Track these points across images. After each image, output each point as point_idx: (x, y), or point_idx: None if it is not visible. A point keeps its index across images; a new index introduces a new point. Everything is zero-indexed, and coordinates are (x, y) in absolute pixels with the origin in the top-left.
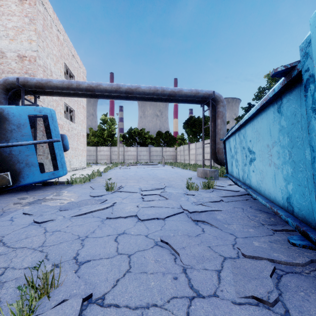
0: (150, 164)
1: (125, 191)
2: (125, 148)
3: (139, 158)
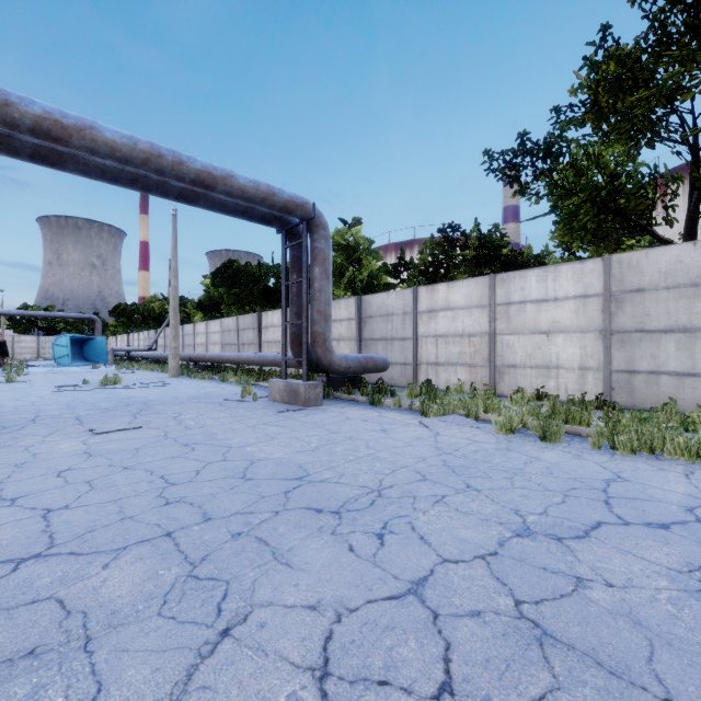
0: None
1: (31, 365)
2: (15, 338)
3: (43, 352)
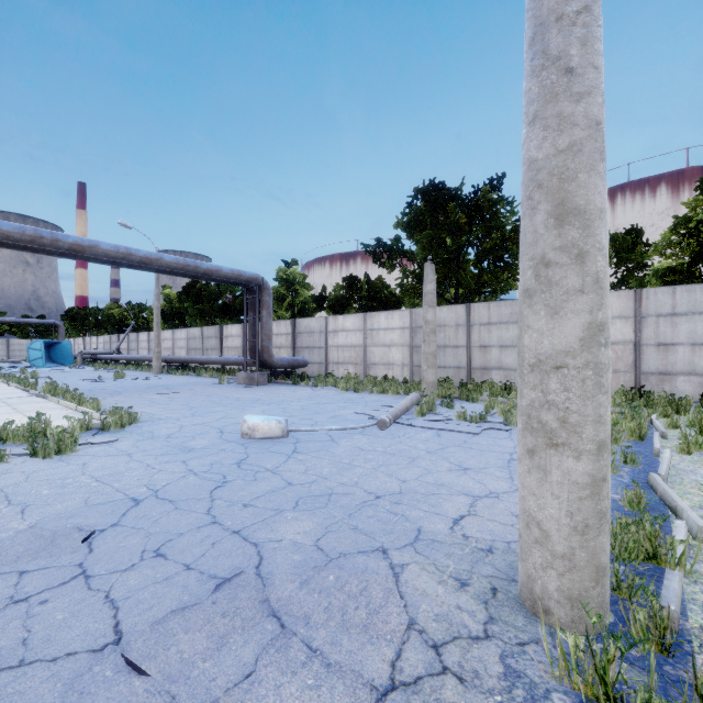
0: (10, 361)
1: None
2: None
3: None
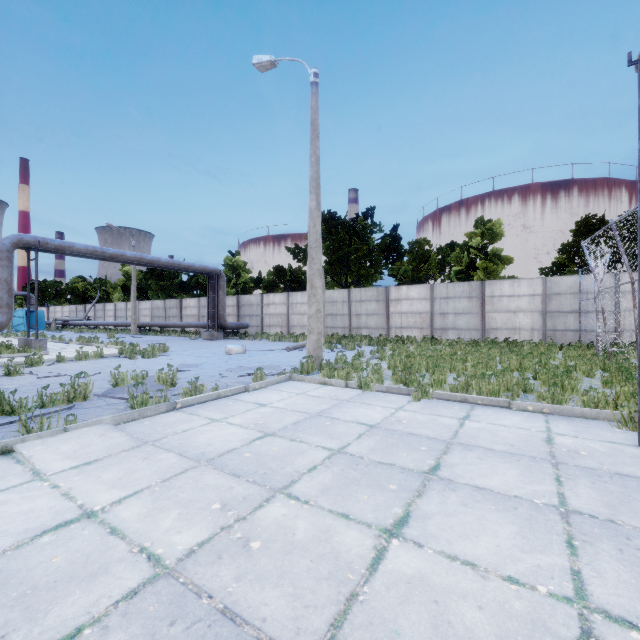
0: None
1: None
2: None
3: None
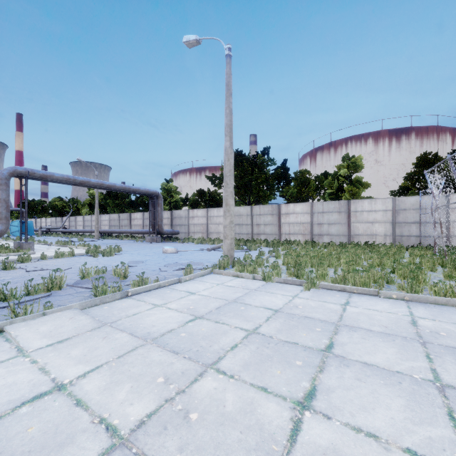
0: None
1: None
2: None
3: None
